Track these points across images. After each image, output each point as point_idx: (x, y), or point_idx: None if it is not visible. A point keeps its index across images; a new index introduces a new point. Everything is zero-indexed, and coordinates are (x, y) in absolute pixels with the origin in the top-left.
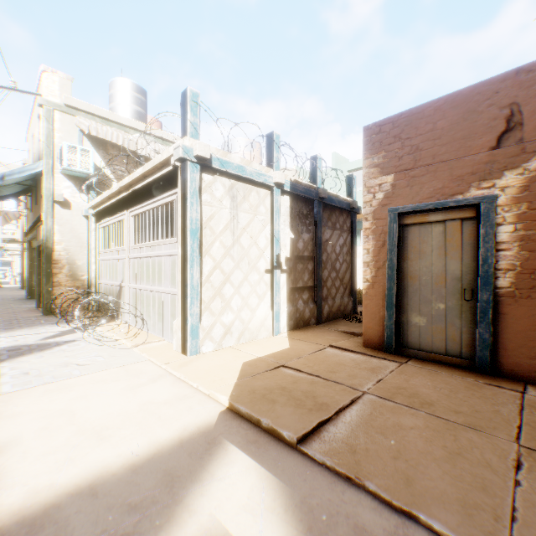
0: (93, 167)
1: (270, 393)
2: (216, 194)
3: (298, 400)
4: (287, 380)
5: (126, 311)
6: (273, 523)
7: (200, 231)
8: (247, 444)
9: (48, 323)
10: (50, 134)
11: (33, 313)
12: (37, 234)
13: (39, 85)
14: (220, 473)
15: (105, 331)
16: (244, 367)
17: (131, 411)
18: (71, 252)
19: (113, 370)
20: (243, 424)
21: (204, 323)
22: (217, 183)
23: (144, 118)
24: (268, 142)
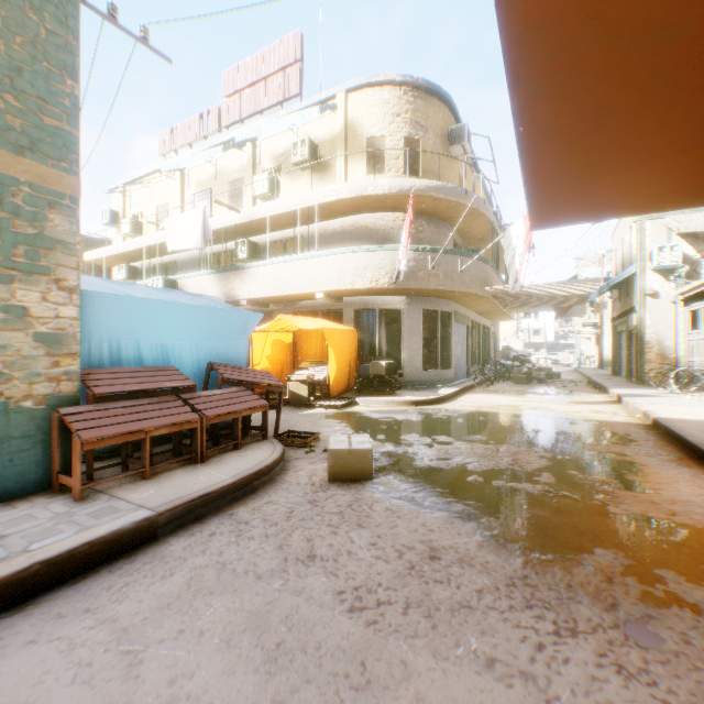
0: (679, 259)
1: None
2: None
3: None
4: None
5: None
6: None
7: None
8: None
9: (642, 388)
10: (640, 242)
11: (625, 383)
12: (625, 321)
13: None
14: None
15: (693, 395)
16: None
17: None
18: (657, 334)
19: (701, 407)
20: None
21: None
22: None
23: None
24: None
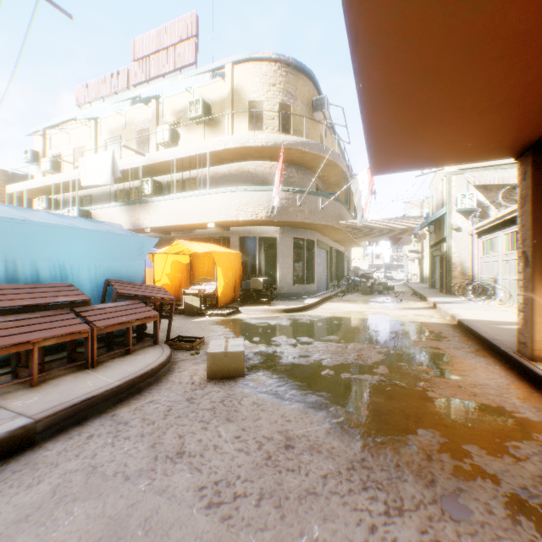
0: (475, 204)
1: None
2: None
3: None
4: None
5: (498, 293)
6: None
7: None
8: None
9: (450, 297)
10: (449, 191)
11: (438, 293)
12: (439, 248)
13: None
14: None
15: (484, 302)
16: None
17: (498, 317)
18: (460, 258)
19: (490, 311)
20: None
21: None
22: None
23: None
24: None
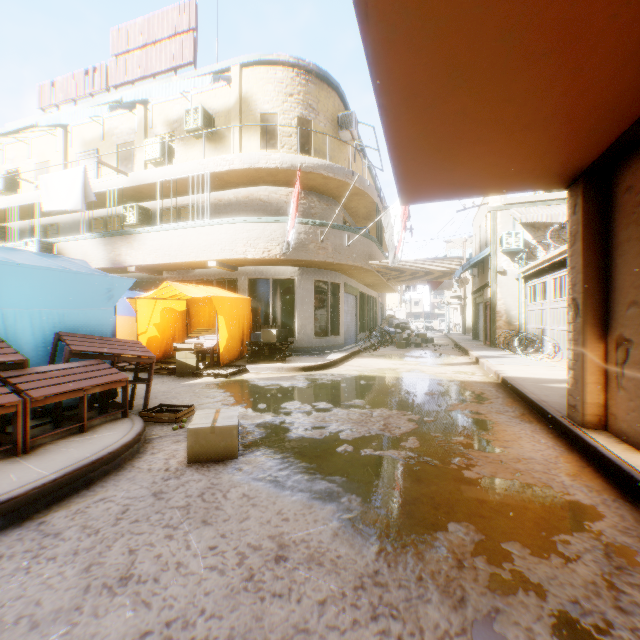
0: (522, 244)
1: None
2: None
3: None
4: None
5: (547, 346)
6: None
7: None
8: None
9: (495, 350)
10: (493, 228)
11: (482, 346)
12: (483, 294)
13: None
14: None
15: (532, 356)
16: None
17: (546, 373)
18: (506, 305)
19: (538, 366)
20: None
21: None
22: None
23: None
24: None
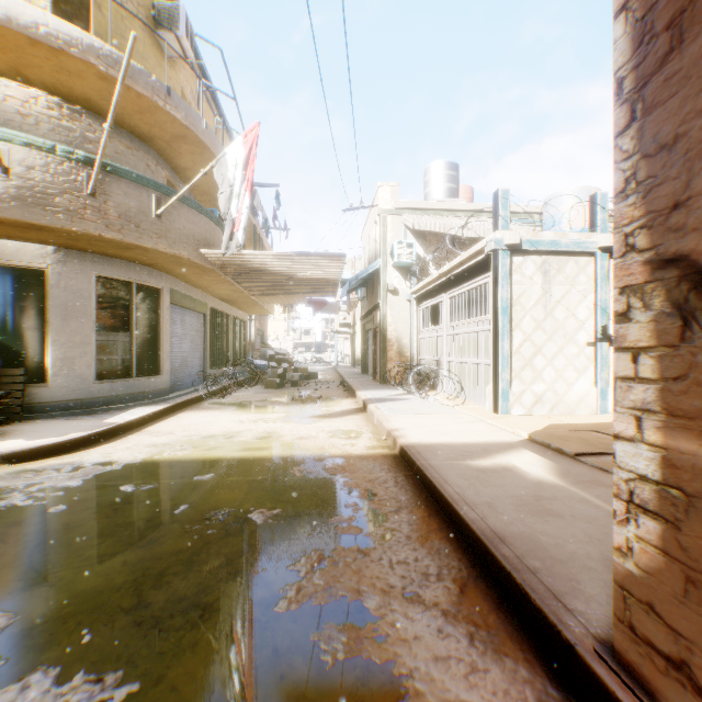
0: (415, 257)
1: (566, 437)
2: (526, 273)
3: (590, 444)
4: (589, 436)
5: (444, 382)
6: (541, 469)
7: (510, 308)
8: (536, 451)
9: (387, 388)
10: (384, 236)
11: (372, 382)
12: (372, 319)
13: (375, 196)
14: (515, 454)
15: (429, 396)
16: (549, 425)
17: (459, 430)
18: (398, 332)
19: (442, 414)
20: (536, 445)
21: (514, 389)
22: (527, 263)
23: (456, 193)
24: (590, 205)
